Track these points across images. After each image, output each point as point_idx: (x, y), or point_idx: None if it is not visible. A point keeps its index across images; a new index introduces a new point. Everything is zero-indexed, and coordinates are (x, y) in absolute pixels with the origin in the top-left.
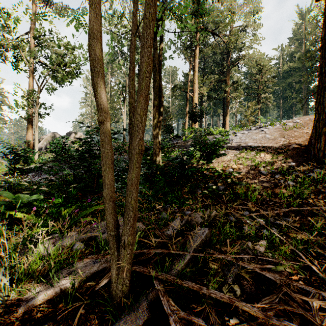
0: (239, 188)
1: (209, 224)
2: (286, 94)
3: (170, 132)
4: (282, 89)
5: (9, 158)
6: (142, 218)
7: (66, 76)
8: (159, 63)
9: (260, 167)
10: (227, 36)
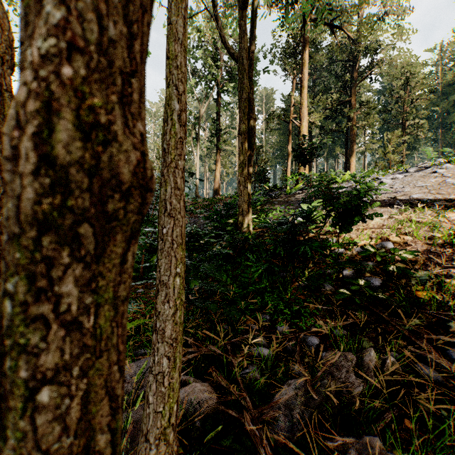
0: (415, 286)
1: (380, 395)
2: (448, 119)
3: (265, 181)
4: (441, 112)
5: None
6: (213, 356)
7: None
8: (248, 63)
9: (454, 241)
10: (353, 34)
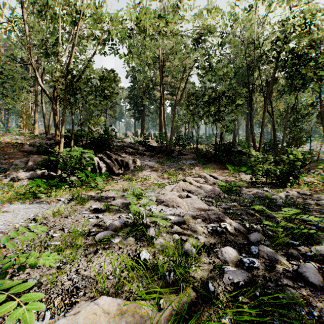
0: None
1: None
2: None
3: None
4: None
5: None
6: None
7: None
8: None
9: None
10: None
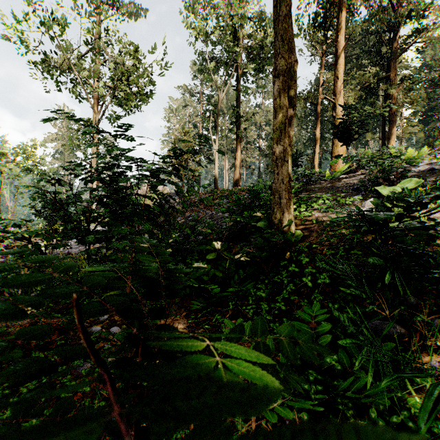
0: None
1: None
2: None
3: (296, 165)
4: None
5: (42, 216)
6: None
7: (134, 97)
8: None
9: None
10: None
